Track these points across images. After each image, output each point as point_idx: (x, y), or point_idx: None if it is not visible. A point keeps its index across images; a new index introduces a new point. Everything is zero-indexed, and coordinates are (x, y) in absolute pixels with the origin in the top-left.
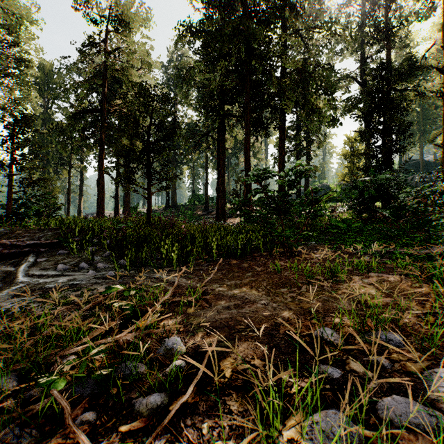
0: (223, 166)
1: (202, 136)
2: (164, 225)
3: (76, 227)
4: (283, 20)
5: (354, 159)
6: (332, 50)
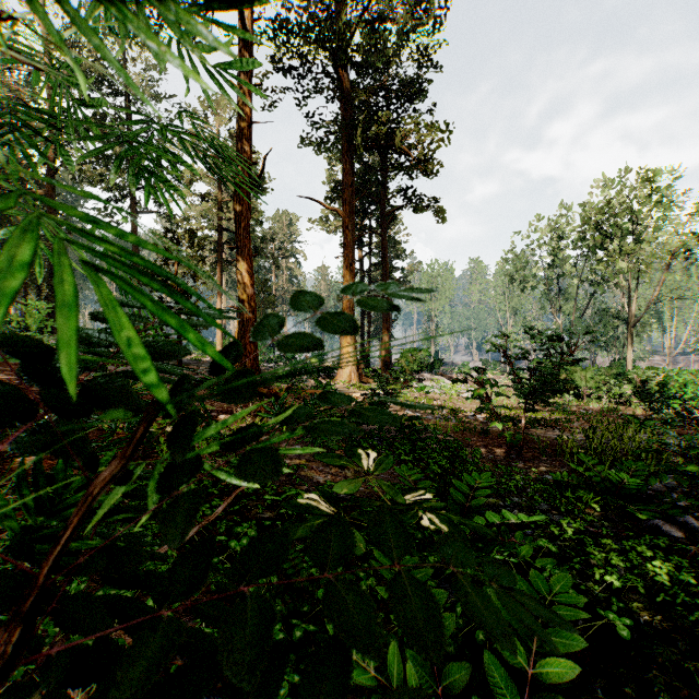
0: None
1: None
2: None
3: None
4: None
5: None
6: None
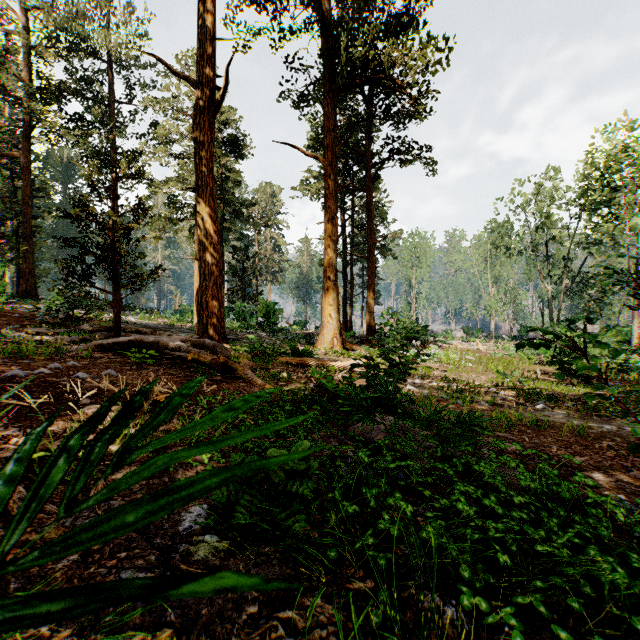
0: None
1: None
2: None
3: None
4: None
5: None
6: None
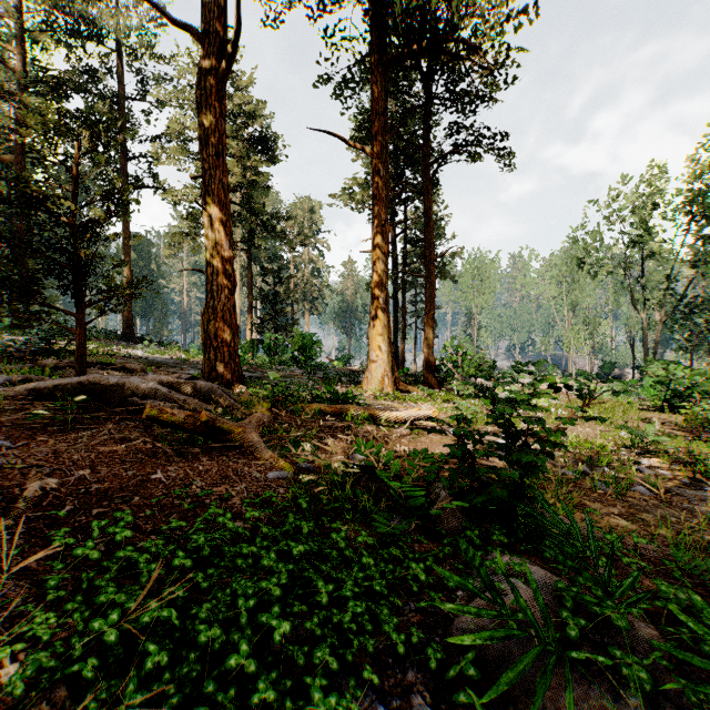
0: None
1: None
2: None
3: None
4: None
5: None
6: None
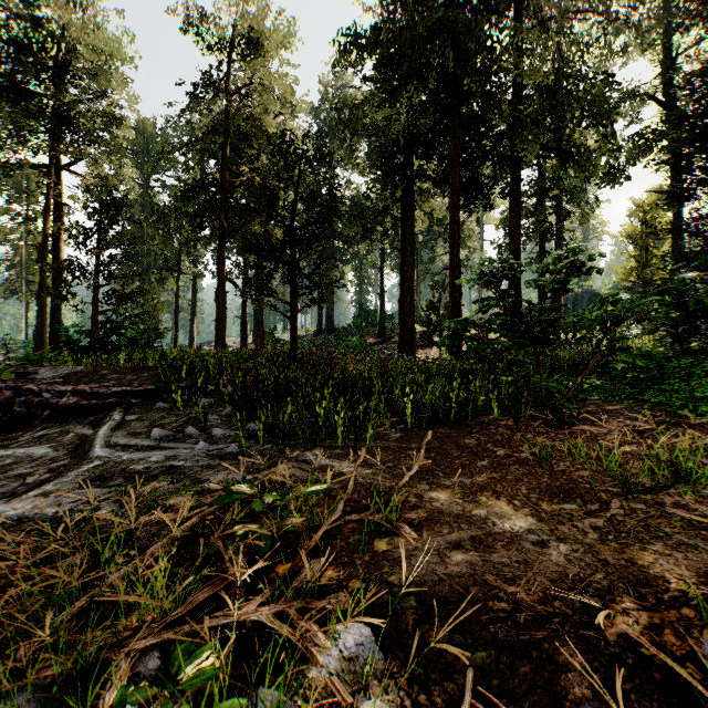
0: (410, 262)
1: (377, 215)
2: (317, 362)
3: (183, 366)
4: (516, 6)
5: (648, 241)
6: (609, 49)
